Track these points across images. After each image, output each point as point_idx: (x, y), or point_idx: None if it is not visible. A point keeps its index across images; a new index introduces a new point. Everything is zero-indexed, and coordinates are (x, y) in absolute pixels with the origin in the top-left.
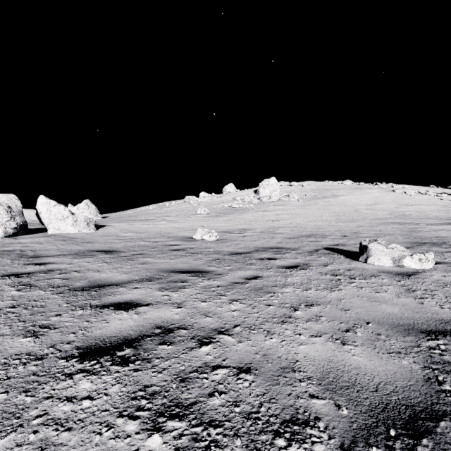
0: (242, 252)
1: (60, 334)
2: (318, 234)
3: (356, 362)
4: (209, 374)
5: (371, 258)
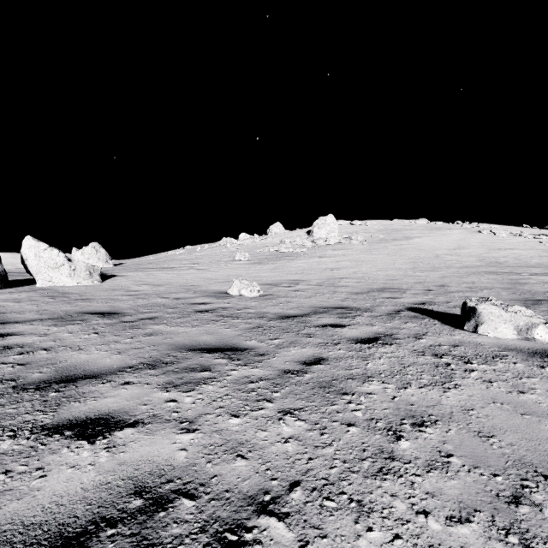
0: (295, 315)
1: None
2: (394, 287)
3: None
4: None
5: (483, 327)
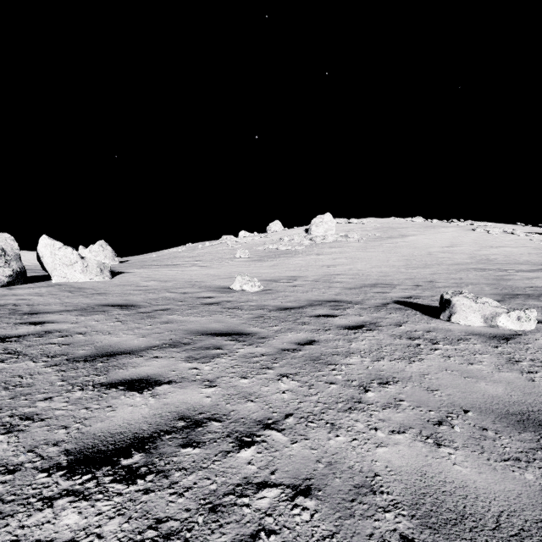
0: (292, 307)
1: (46, 429)
2: (385, 283)
3: (461, 476)
4: (252, 498)
5: (455, 316)
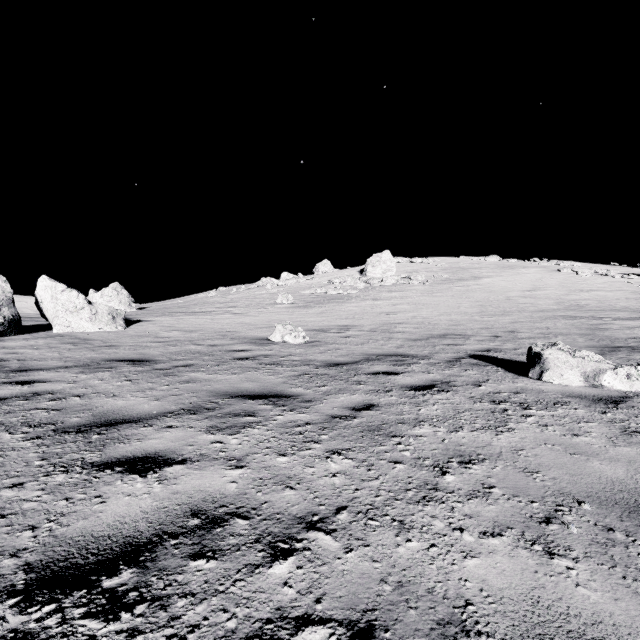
0: (344, 362)
1: (6, 531)
2: (457, 333)
3: (590, 605)
4: None
5: (548, 374)
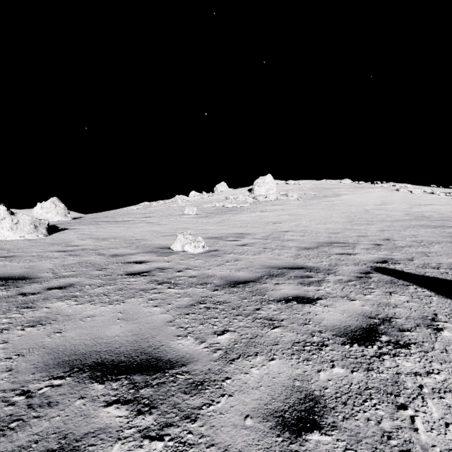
0: (246, 279)
1: None
2: (340, 241)
3: None
4: None
5: None
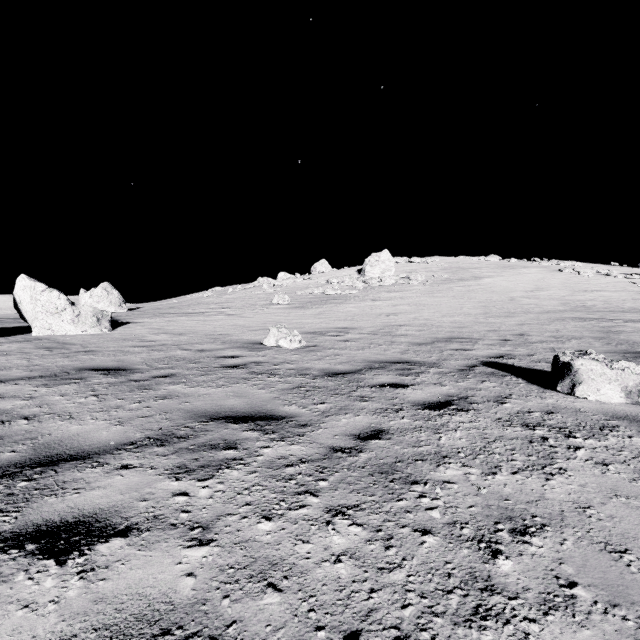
0: (345, 371)
1: None
2: (463, 336)
3: None
4: None
5: (581, 388)
